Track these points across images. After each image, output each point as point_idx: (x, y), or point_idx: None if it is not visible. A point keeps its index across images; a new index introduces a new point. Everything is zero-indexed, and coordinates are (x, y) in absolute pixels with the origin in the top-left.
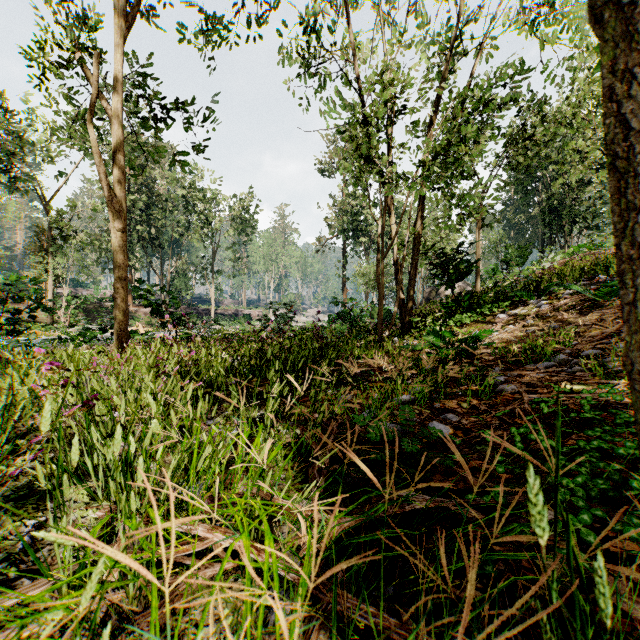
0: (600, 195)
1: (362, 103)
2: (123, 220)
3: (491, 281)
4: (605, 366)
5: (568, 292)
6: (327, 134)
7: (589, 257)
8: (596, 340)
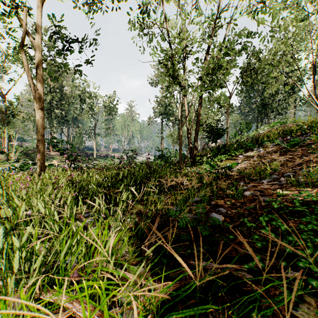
0: (284, 99)
1: (171, 48)
2: (42, 103)
3: (234, 139)
4: (297, 181)
5: (273, 144)
6: (153, 65)
7: (280, 128)
8: (290, 168)
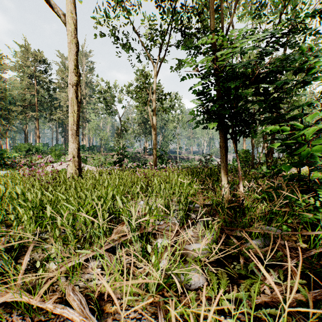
0: None
1: None
2: (155, 131)
3: None
4: None
5: None
6: None
7: None
8: None
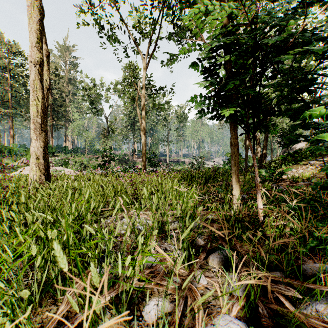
0: None
1: None
2: (144, 130)
3: None
4: None
5: None
6: None
7: None
8: None
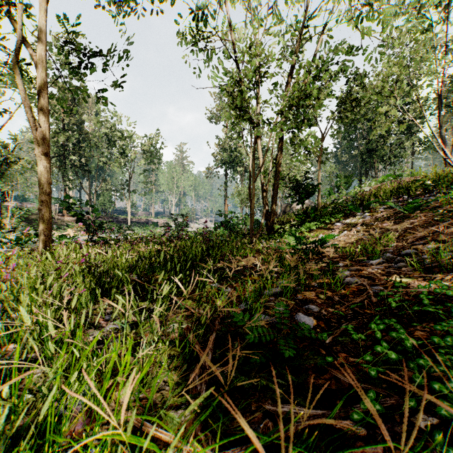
0: (398, 142)
1: (239, 68)
2: (47, 146)
3: (328, 199)
4: (421, 262)
5: (383, 207)
6: (213, 93)
7: (393, 183)
8: (410, 242)
